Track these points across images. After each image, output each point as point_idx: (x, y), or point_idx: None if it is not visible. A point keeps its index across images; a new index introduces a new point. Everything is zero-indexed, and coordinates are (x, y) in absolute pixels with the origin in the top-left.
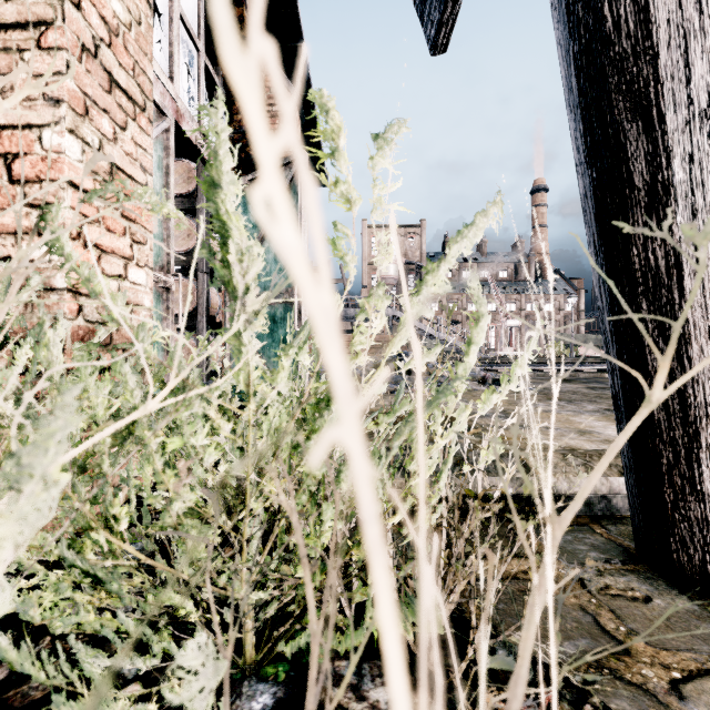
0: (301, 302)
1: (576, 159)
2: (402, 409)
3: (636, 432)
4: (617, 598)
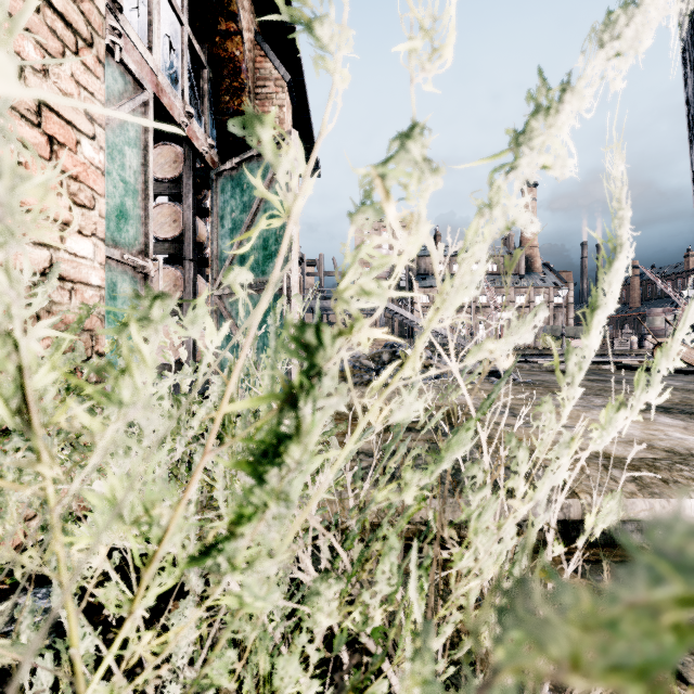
0: (290, 290)
1: (686, 39)
2: (454, 454)
3: None
4: None
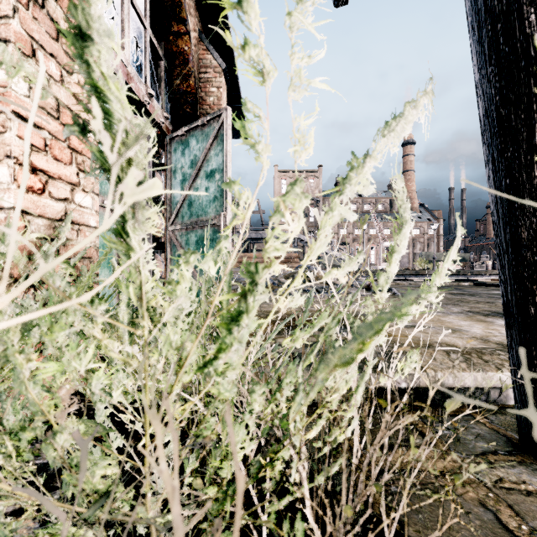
0: (226, 226)
1: (477, 81)
2: (320, 324)
3: (528, 337)
4: (512, 492)
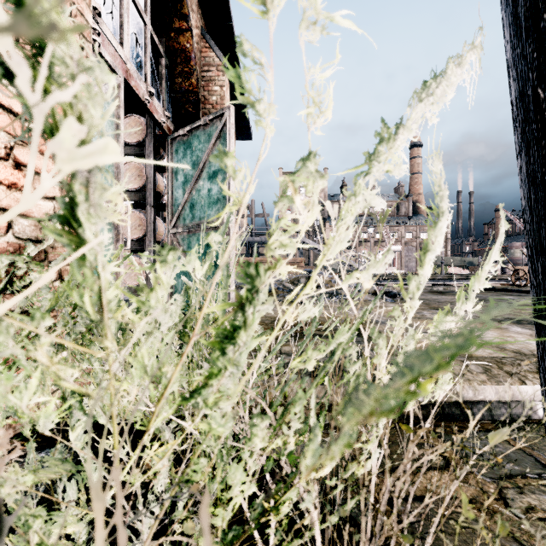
0: (229, 229)
1: (509, 59)
2: (337, 340)
3: None
4: None
